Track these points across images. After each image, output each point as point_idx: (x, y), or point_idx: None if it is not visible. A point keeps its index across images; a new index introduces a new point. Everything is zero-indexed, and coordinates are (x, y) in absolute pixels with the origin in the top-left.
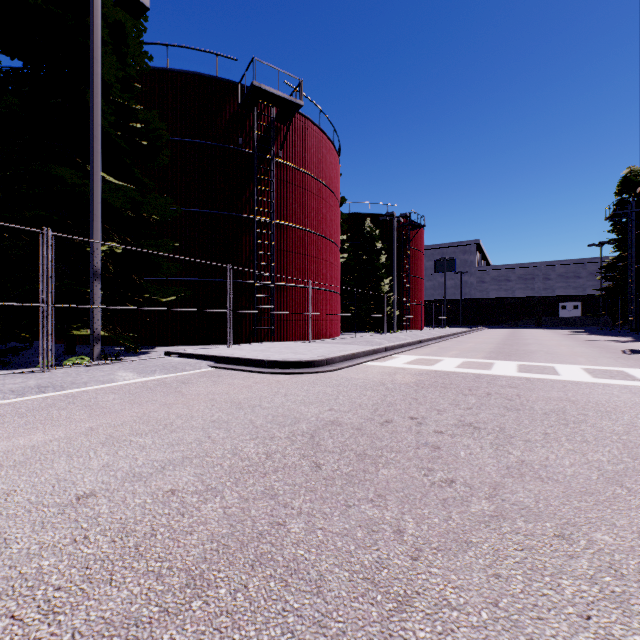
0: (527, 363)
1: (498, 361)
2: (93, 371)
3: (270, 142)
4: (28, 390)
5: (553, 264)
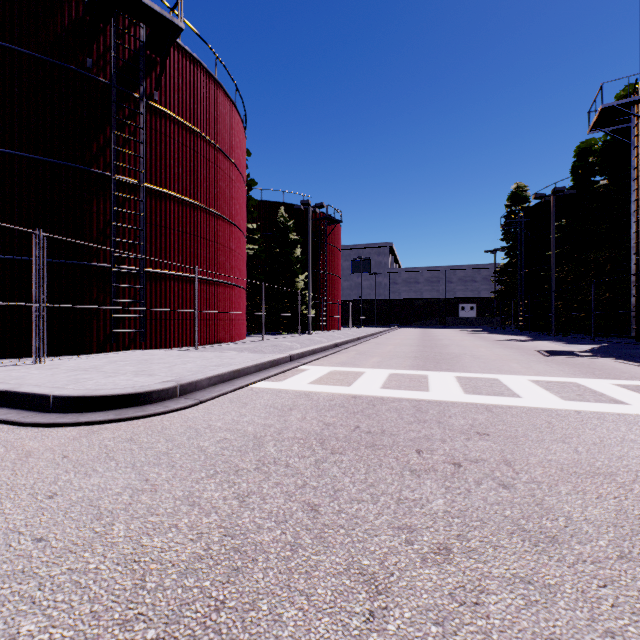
0: (465, 374)
1: (430, 372)
2: None
3: (139, 76)
4: None
5: (455, 268)
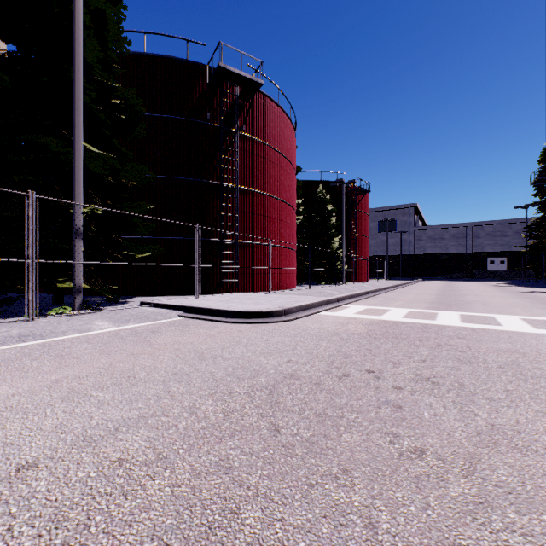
0: (468, 313)
1: (441, 311)
2: (73, 320)
3: (235, 117)
4: (9, 339)
5: (482, 224)
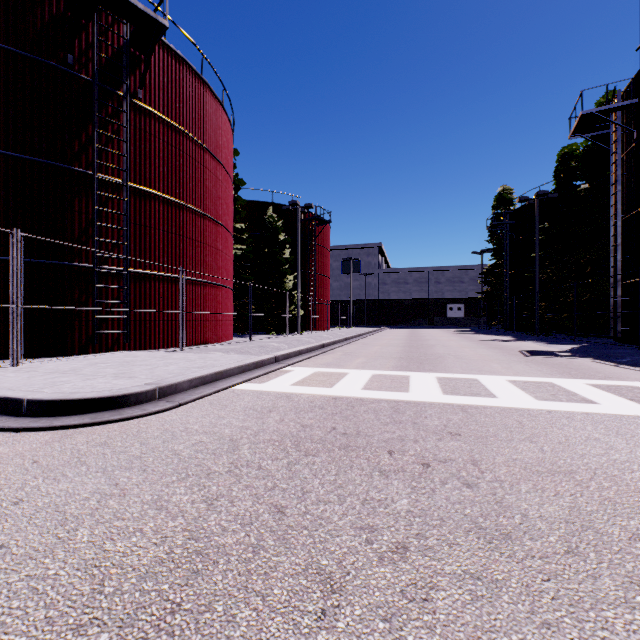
0: (446, 375)
1: (413, 373)
2: None
3: (123, 73)
4: None
5: (443, 269)
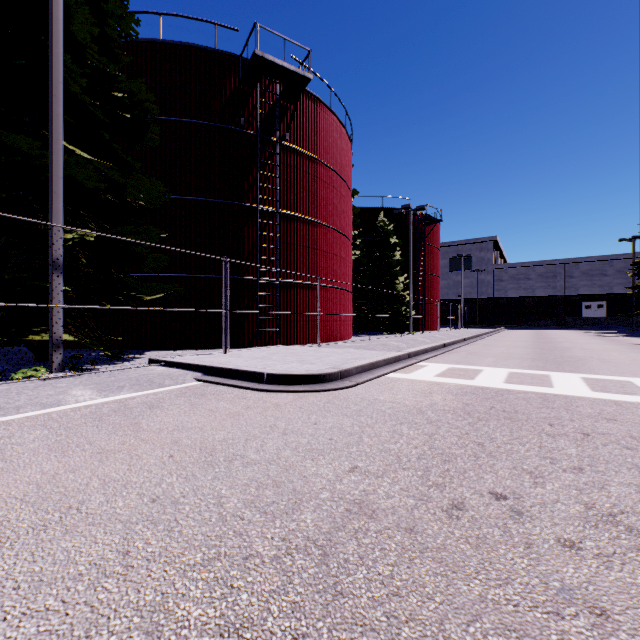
0: (592, 376)
1: (552, 373)
2: (43, 388)
3: (275, 123)
4: None
5: (577, 261)
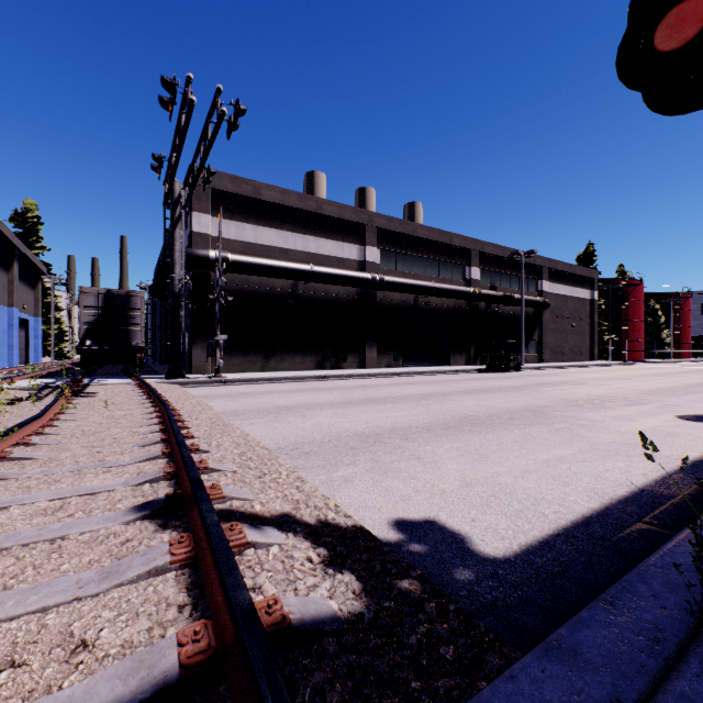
0: None
1: None
2: None
3: (624, 294)
4: None
5: None
